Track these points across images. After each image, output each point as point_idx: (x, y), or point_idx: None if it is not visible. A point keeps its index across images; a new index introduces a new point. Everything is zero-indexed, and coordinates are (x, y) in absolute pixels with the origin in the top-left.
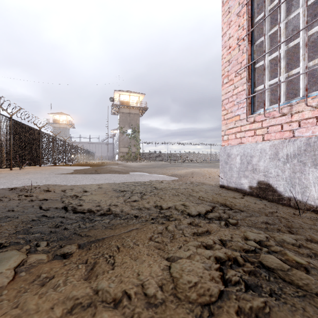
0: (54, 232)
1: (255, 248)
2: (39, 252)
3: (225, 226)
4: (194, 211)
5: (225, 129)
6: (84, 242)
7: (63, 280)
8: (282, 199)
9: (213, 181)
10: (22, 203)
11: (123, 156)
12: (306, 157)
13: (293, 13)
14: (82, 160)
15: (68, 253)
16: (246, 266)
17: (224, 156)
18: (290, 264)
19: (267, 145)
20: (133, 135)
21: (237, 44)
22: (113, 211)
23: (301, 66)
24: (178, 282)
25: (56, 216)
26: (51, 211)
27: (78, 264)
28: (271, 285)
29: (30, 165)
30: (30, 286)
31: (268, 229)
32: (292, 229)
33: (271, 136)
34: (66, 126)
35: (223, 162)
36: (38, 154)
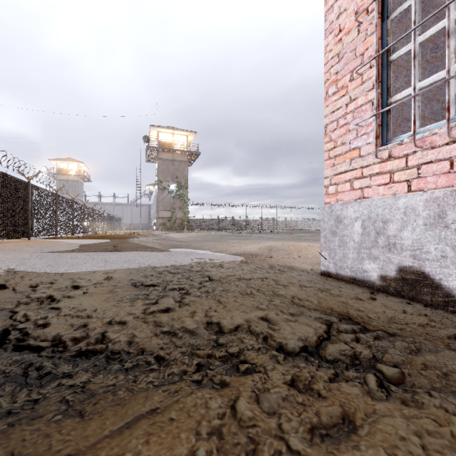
0: None
1: None
2: None
3: (383, 395)
4: (291, 339)
5: (331, 175)
6: None
7: None
8: (454, 304)
9: (307, 264)
10: None
11: (164, 223)
12: None
13: None
14: (102, 229)
15: None
16: None
17: (330, 221)
18: None
19: (418, 199)
20: (179, 193)
21: (356, 21)
22: (110, 343)
23: None
24: None
25: None
26: None
27: None
28: None
29: (10, 237)
30: None
31: None
32: None
33: (426, 183)
34: (78, 179)
35: (328, 231)
36: (24, 220)
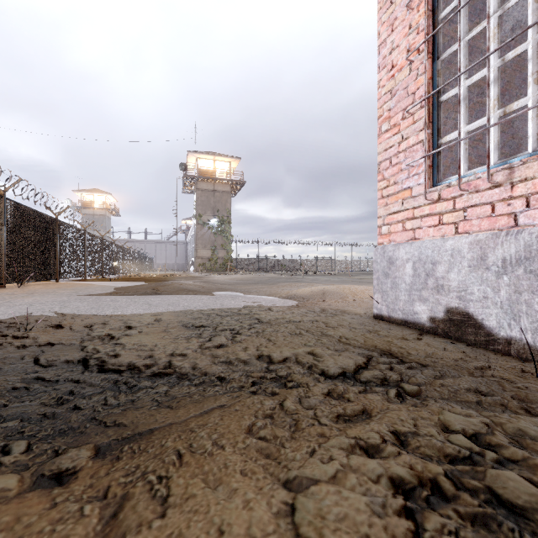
0: (50, 417)
1: (471, 453)
2: (5, 469)
3: (398, 400)
4: (333, 367)
5: (384, 215)
6: (109, 440)
7: None
8: (494, 343)
9: (362, 308)
10: (2, 353)
11: (204, 264)
12: None
13: None
14: (133, 271)
15: (68, 470)
16: (462, 501)
17: (383, 262)
18: None
19: (464, 242)
20: (221, 229)
21: (407, 60)
22: (177, 368)
23: (530, 95)
24: None
25: (64, 379)
26: (56, 369)
27: (85, 503)
28: None
29: (37, 279)
30: None
31: (483, 405)
32: (531, 406)
33: (471, 226)
34: (105, 213)
35: (380, 273)
36: (52, 260)
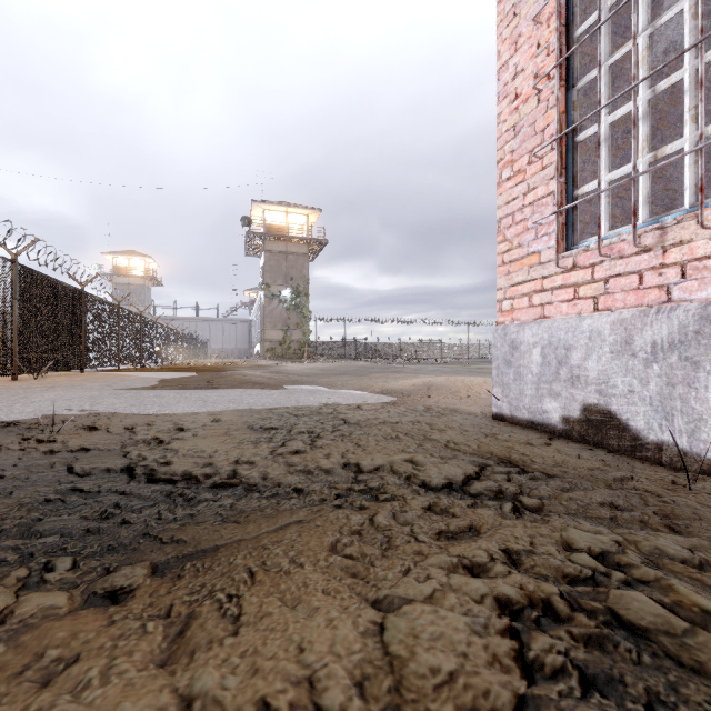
0: (95, 533)
1: (594, 573)
2: (50, 587)
3: (514, 515)
4: (436, 477)
5: (505, 286)
6: (167, 557)
7: (101, 669)
8: (642, 449)
9: (478, 406)
10: (26, 460)
11: (273, 349)
12: (701, 348)
13: (668, 12)
14: (180, 358)
15: (123, 588)
16: (577, 623)
17: (504, 347)
18: (686, 615)
19: (604, 321)
20: (295, 303)
21: (535, 89)
22: (244, 477)
23: (686, 136)
24: (404, 673)
25: (106, 490)
26: (95, 479)
27: (147, 621)
28: (648, 678)
29: (58, 369)
30: (10, 688)
31: (618, 521)
32: (676, 522)
33: (614, 301)
34: (144, 282)
35: (501, 361)
36: (77, 344)
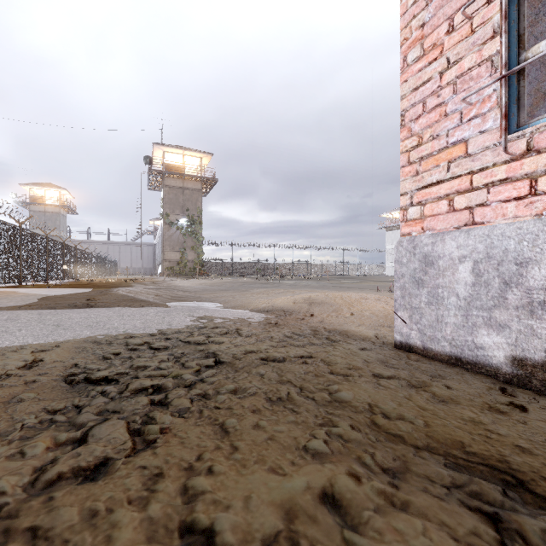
0: None
1: None
2: None
3: None
4: None
5: (412, 190)
6: None
7: None
8: None
9: (366, 326)
10: None
11: (172, 267)
12: None
13: None
14: (89, 275)
15: None
16: None
17: (413, 263)
18: None
19: None
20: (191, 230)
21: None
22: None
23: None
24: None
25: None
26: None
27: None
28: None
29: None
30: None
31: None
32: None
33: None
34: (59, 210)
35: (408, 279)
36: None
